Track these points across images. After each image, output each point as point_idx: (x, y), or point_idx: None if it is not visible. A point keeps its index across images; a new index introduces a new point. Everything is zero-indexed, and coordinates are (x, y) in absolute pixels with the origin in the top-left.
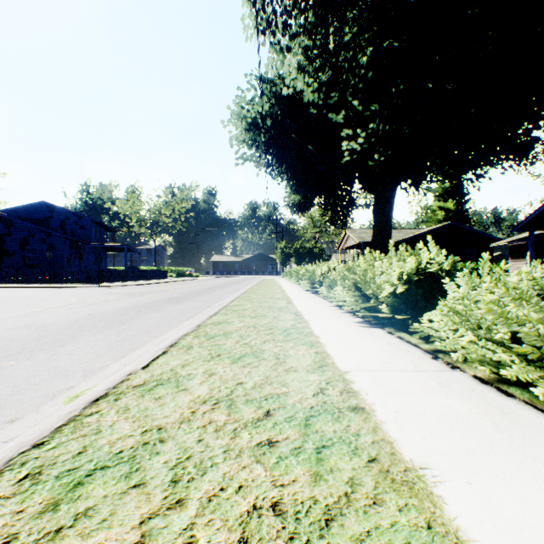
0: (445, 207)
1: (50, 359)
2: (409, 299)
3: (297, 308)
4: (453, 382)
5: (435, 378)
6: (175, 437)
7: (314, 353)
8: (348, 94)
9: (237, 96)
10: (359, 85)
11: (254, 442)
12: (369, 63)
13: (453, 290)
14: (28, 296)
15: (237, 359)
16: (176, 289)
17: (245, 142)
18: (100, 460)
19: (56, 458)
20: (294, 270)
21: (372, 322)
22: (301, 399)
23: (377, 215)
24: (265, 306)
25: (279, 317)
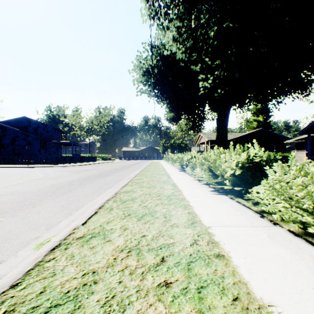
0: (258, 120)
1: (26, 217)
2: (242, 178)
3: (174, 181)
4: (277, 235)
5: (265, 232)
6: (104, 279)
7: (187, 213)
8: (203, 54)
9: (137, 55)
10: (209, 49)
11: (156, 283)
12: (215, 36)
13: (272, 174)
14: (15, 172)
15: (140, 218)
16: (102, 168)
17: (142, 82)
18: (54, 299)
19: (25, 297)
20: (170, 157)
21: (220, 191)
22: (183, 248)
23: (219, 125)
24: (155, 180)
25: (163, 187)
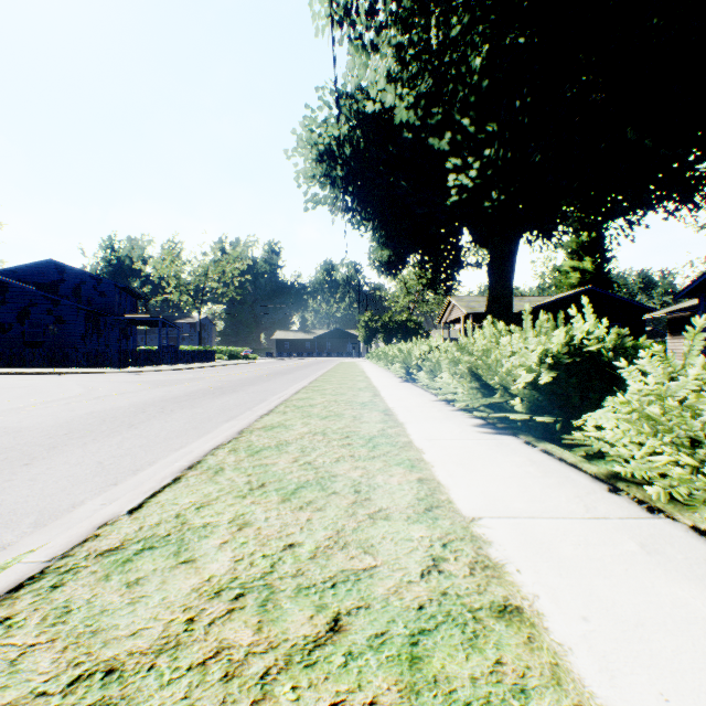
0: (581, 268)
1: None
2: (556, 392)
3: (388, 403)
4: (665, 544)
5: (630, 534)
6: (134, 699)
7: (416, 480)
8: (456, 111)
9: (306, 116)
10: (471, 98)
11: None
12: (485, 66)
13: (636, 379)
14: (18, 385)
15: (291, 494)
16: (223, 376)
17: (316, 177)
18: None
19: None
20: (382, 350)
21: (498, 426)
22: (399, 584)
23: (494, 276)
24: (342, 400)
25: (361, 417)
